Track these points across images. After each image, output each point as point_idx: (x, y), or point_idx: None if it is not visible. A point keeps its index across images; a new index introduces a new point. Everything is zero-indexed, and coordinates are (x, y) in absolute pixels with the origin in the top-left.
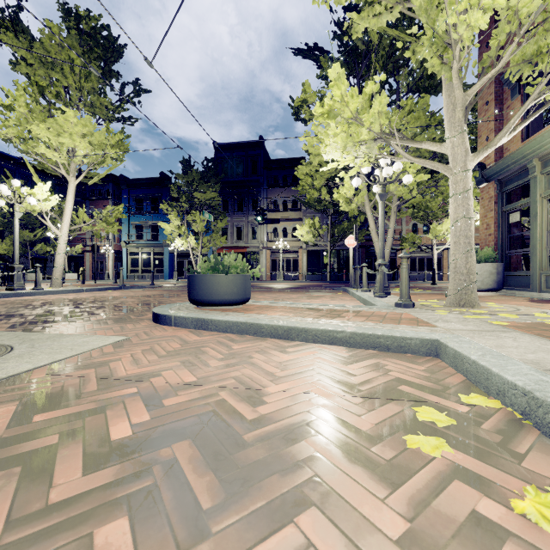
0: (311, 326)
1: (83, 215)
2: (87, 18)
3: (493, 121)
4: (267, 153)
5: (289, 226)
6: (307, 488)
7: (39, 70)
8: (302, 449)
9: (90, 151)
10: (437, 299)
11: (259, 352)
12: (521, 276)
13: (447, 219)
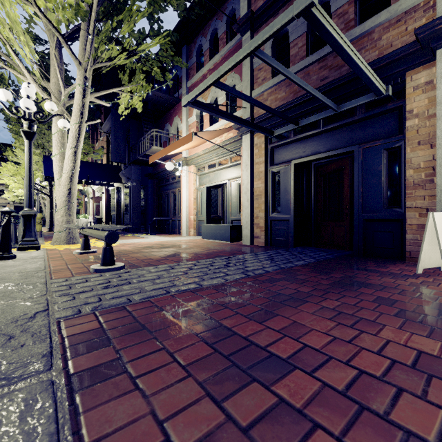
0: None
1: None
2: None
3: None
4: None
5: None
6: None
7: None
8: None
9: None
10: None
11: None
12: None
13: None
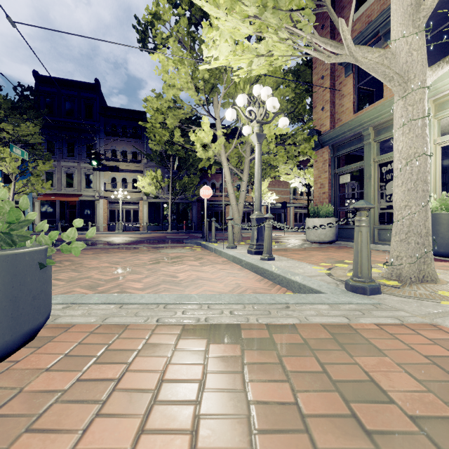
0: None
1: None
2: None
3: (329, 93)
4: (104, 100)
5: (129, 177)
6: None
7: None
8: None
9: None
10: (324, 258)
11: None
12: (353, 229)
13: (264, 182)
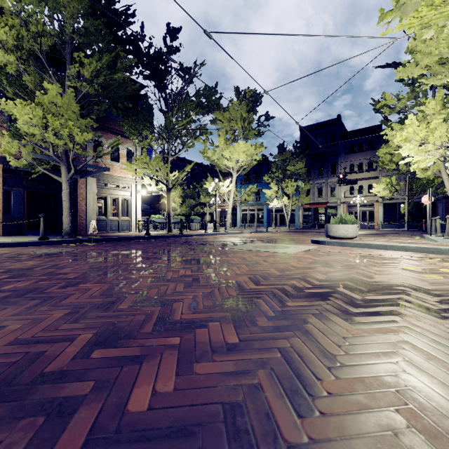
0: (396, 244)
1: (235, 191)
2: (248, 92)
3: None
4: (343, 126)
5: (364, 184)
6: (399, 260)
7: (226, 124)
8: (398, 259)
9: (245, 158)
10: None
11: (374, 251)
12: None
13: None
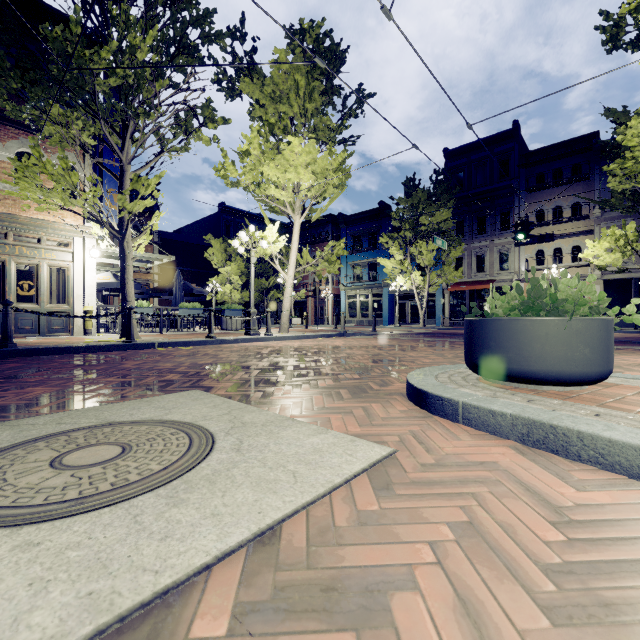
0: None
1: (307, 256)
2: (310, 30)
3: None
4: (524, 144)
5: (565, 245)
6: None
7: (270, 109)
8: None
9: (313, 182)
10: None
11: None
12: None
13: None
